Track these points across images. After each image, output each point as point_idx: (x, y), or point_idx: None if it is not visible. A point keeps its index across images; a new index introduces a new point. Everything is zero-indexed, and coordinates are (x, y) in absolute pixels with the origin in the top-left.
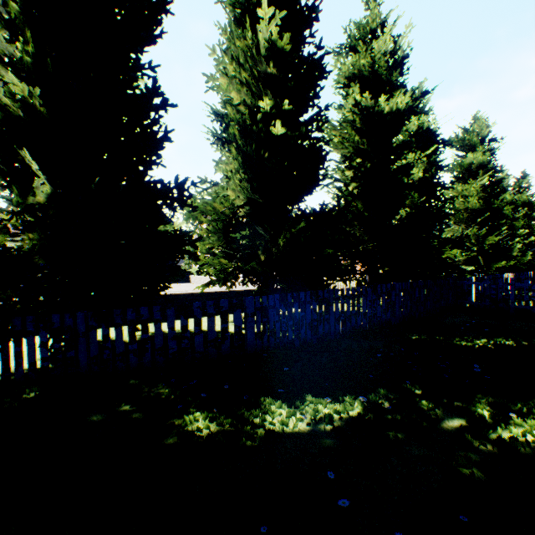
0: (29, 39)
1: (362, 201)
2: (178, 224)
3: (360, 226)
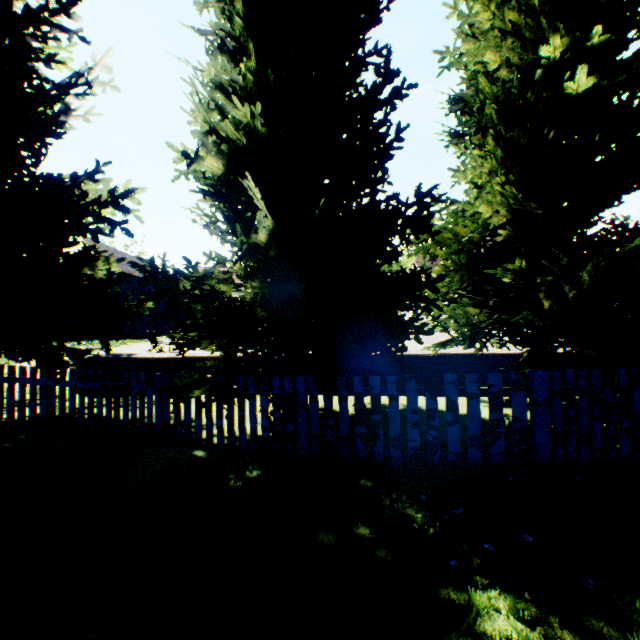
0: (251, 53)
1: None
2: (405, 261)
3: None
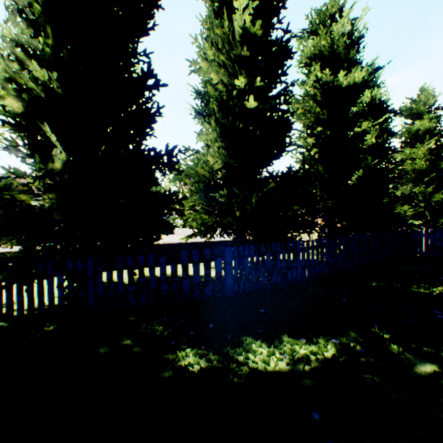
0: (49, 33)
1: (322, 164)
2: (167, 185)
3: (320, 185)
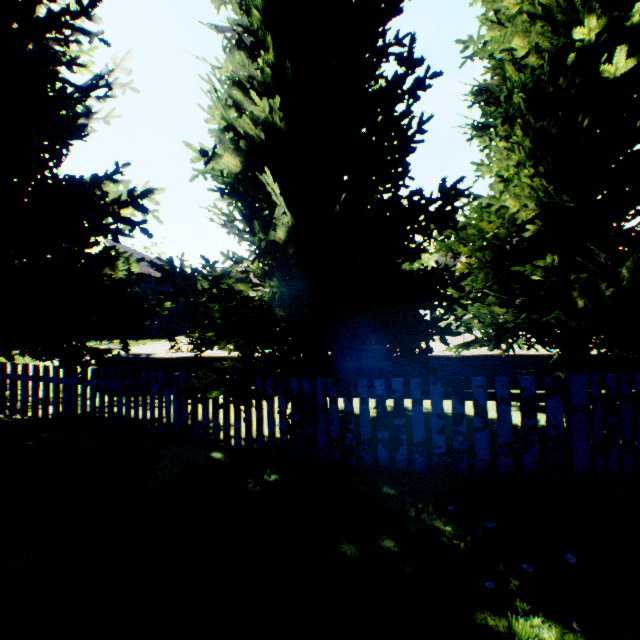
0: (269, 46)
1: None
2: (426, 259)
3: None
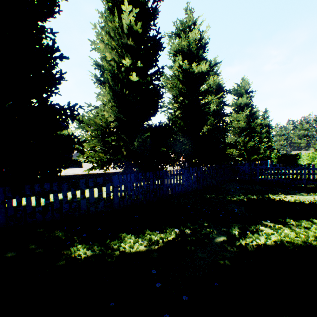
0: None
1: (183, 121)
2: (71, 131)
3: (182, 135)
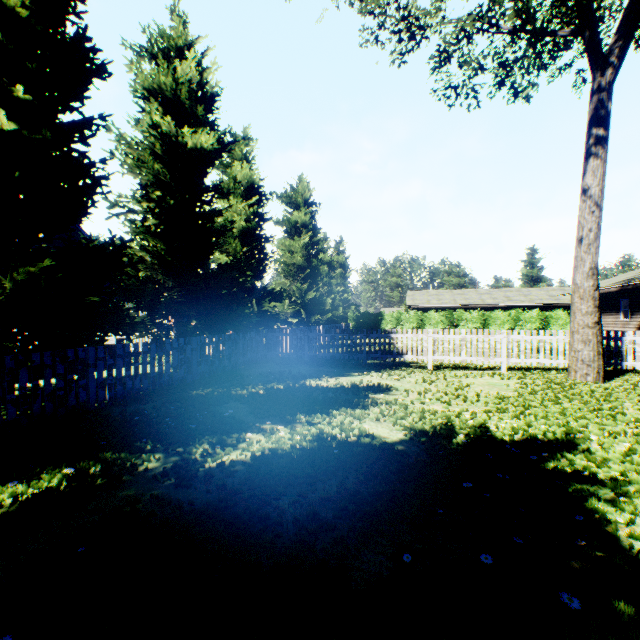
0: None
1: (165, 242)
2: None
3: (164, 271)
